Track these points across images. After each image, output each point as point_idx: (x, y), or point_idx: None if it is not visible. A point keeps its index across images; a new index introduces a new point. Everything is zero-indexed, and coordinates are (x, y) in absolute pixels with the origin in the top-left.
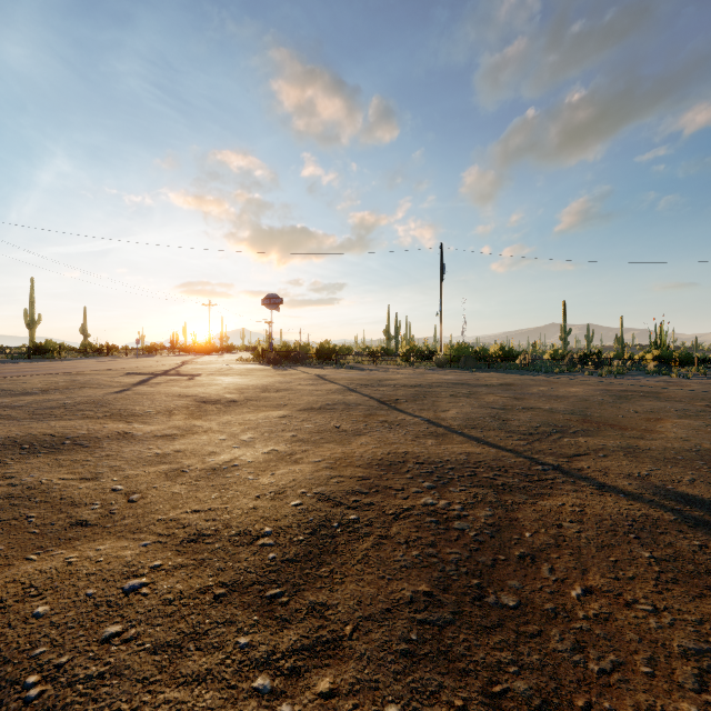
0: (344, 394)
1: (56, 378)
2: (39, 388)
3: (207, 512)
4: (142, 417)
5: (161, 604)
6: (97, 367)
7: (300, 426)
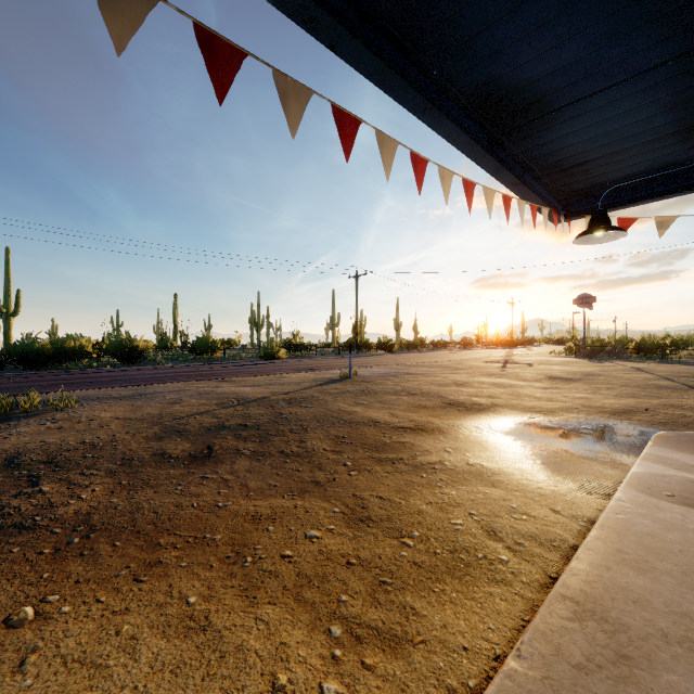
0: (658, 381)
1: (455, 363)
2: (462, 367)
3: (585, 404)
4: (529, 381)
5: (584, 410)
6: (461, 357)
7: (619, 392)
